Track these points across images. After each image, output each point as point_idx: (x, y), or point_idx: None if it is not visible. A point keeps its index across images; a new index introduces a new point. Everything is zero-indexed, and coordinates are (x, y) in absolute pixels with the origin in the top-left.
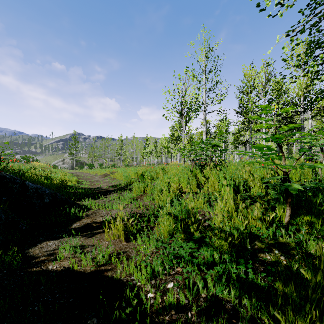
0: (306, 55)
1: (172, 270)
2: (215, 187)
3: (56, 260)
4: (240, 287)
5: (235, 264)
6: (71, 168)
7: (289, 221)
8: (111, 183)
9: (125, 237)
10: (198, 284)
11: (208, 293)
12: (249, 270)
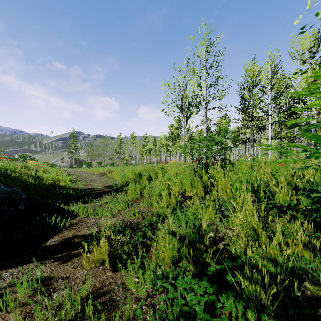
0: None
1: None
2: (228, 191)
3: (2, 311)
4: None
5: None
6: (70, 167)
7: None
8: (107, 182)
9: (112, 262)
10: None
11: None
12: None
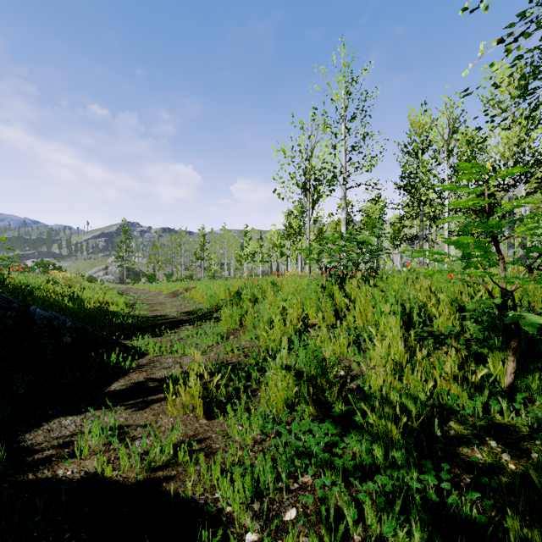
0: (534, 78)
1: (293, 480)
2: (368, 316)
3: (74, 458)
4: (431, 522)
5: (415, 468)
6: (119, 282)
7: (512, 383)
8: (184, 306)
9: (206, 409)
10: (345, 513)
11: (367, 533)
12: (445, 483)
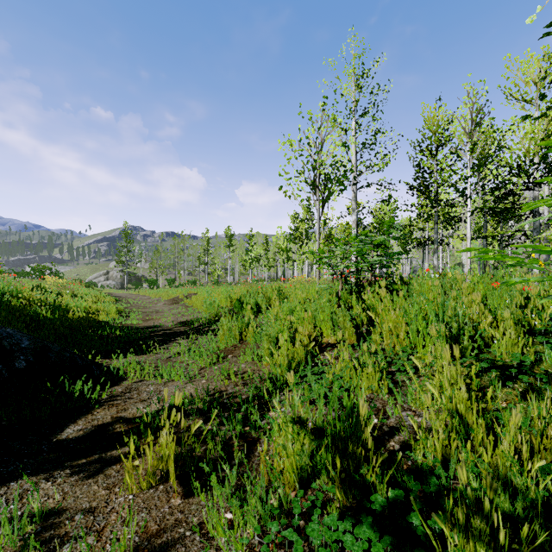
0: None
1: None
2: (401, 335)
3: None
4: None
5: None
6: (120, 287)
7: None
8: (182, 315)
9: (183, 476)
10: None
11: None
12: None
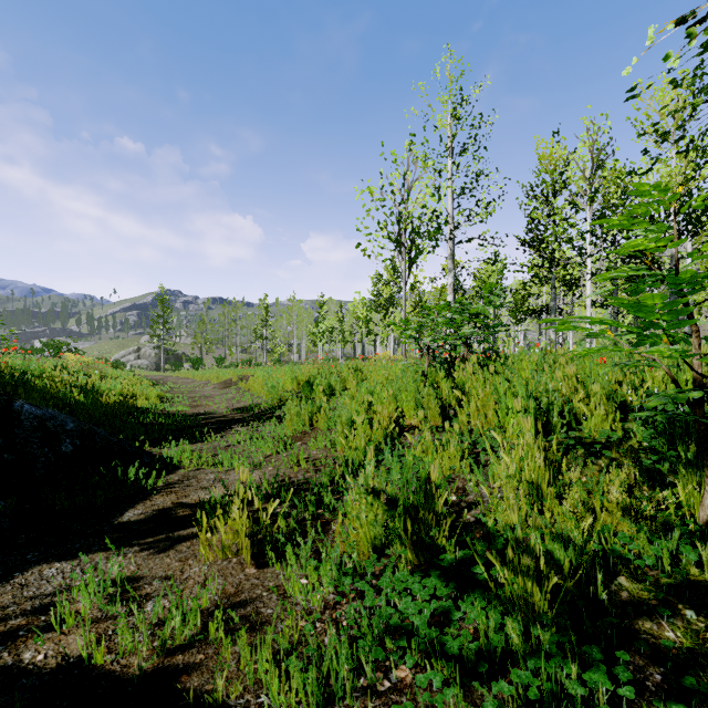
0: None
1: (382, 674)
2: (489, 415)
3: (53, 631)
4: None
5: (572, 654)
6: (155, 368)
7: None
8: (238, 401)
9: (256, 551)
10: None
11: None
12: (625, 687)
